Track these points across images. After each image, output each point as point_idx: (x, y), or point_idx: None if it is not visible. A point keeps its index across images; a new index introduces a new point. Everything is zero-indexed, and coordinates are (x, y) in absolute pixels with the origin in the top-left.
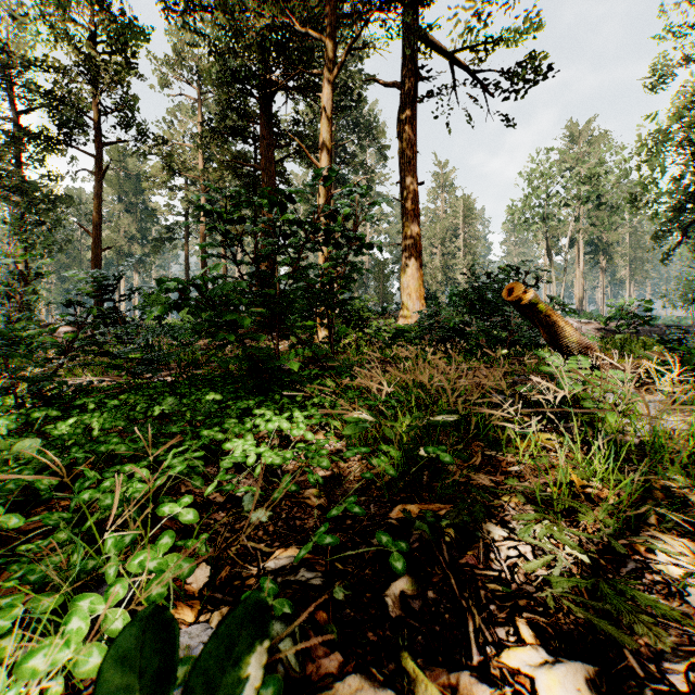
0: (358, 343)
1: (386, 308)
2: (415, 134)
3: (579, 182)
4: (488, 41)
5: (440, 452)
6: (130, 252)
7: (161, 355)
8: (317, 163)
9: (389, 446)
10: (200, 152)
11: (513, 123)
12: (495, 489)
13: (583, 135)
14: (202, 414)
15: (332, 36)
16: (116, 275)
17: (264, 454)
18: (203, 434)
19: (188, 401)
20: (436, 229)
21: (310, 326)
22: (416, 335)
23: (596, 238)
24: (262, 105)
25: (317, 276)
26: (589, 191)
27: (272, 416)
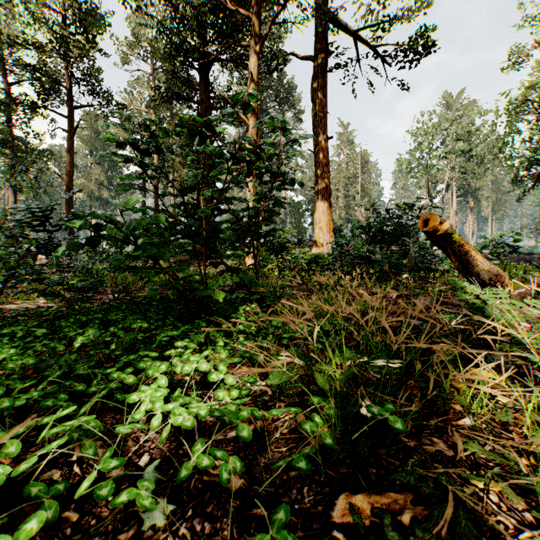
0: (280, 268)
1: (301, 239)
2: (325, 97)
3: (454, 140)
4: (385, 21)
5: (388, 414)
6: (100, 195)
7: (93, 283)
8: (246, 119)
9: (322, 399)
10: (152, 114)
11: (404, 89)
12: (468, 473)
13: (456, 103)
14: (123, 346)
15: (258, 14)
16: (53, 207)
17: (174, 410)
18: (112, 377)
19: (115, 329)
20: (340, 177)
21: (237, 254)
22: (328, 261)
23: (466, 184)
24: (201, 76)
25: (244, 210)
26: (461, 147)
27: (189, 355)
